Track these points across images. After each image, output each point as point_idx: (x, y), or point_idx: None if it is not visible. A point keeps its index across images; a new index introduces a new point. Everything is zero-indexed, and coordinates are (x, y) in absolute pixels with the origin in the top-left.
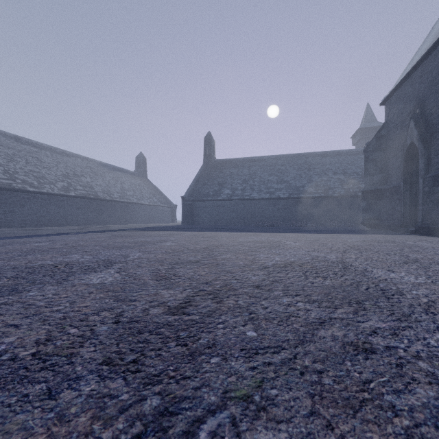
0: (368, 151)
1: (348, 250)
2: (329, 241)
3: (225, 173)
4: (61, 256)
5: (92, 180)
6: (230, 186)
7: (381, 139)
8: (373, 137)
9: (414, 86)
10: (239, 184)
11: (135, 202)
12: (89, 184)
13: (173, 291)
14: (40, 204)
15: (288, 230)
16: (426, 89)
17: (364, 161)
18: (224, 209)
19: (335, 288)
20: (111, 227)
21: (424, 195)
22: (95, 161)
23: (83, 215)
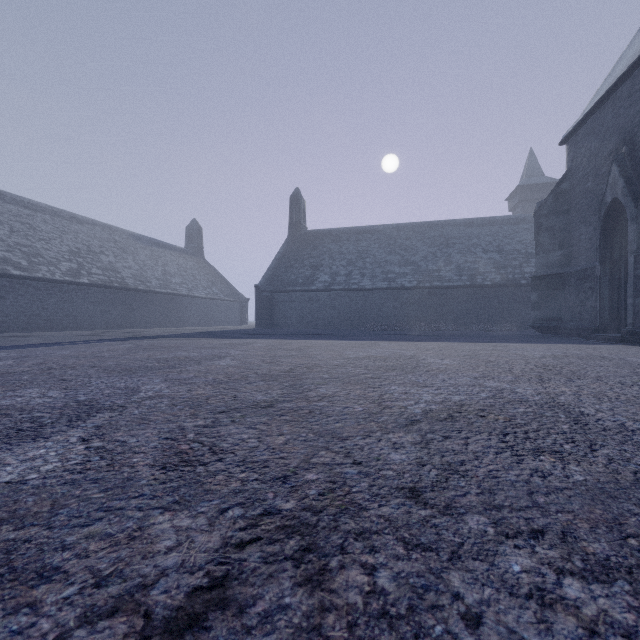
0: (540, 216)
1: (544, 376)
2: (498, 357)
3: (321, 251)
4: (4, 391)
5: (117, 259)
6: (329, 270)
7: (562, 197)
8: (549, 194)
9: (618, 112)
10: (342, 267)
11: (184, 293)
12: (112, 265)
13: (190, 520)
14: (31, 296)
15: (420, 337)
16: (638, 115)
17: (535, 231)
18: (320, 304)
19: (615, 497)
20: (144, 332)
21: (636, 281)
22: (122, 231)
23: (102, 313)
